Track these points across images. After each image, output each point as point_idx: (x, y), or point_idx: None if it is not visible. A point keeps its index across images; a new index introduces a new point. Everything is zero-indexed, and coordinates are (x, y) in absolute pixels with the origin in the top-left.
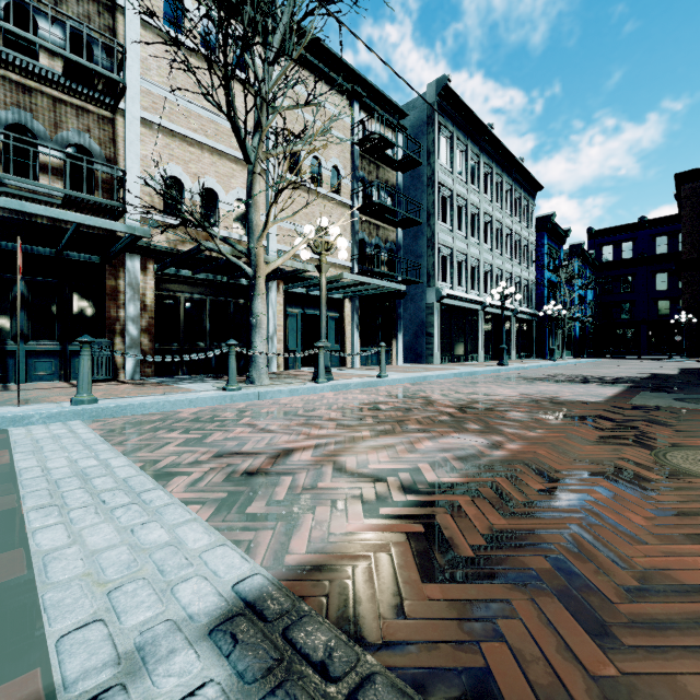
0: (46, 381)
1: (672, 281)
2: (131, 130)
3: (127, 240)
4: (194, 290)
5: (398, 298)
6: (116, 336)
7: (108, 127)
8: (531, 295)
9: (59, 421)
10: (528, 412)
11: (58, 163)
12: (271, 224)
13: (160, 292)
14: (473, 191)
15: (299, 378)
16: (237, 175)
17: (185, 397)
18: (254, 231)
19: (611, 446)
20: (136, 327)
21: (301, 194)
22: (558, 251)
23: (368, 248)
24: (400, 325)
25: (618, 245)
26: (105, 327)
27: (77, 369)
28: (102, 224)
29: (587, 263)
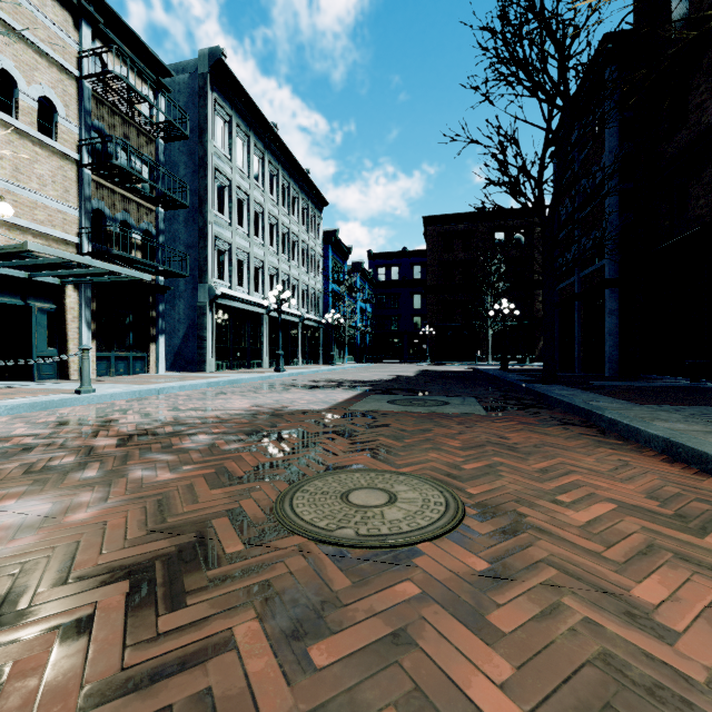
0: None
1: (423, 302)
2: None
3: None
4: None
5: (159, 292)
6: None
7: None
8: (318, 304)
9: None
10: (220, 434)
11: None
12: None
13: None
14: (256, 188)
15: None
16: None
17: None
18: None
19: (250, 484)
20: None
21: None
22: (342, 265)
23: (109, 223)
24: (162, 325)
25: (389, 268)
26: None
27: None
28: None
29: (367, 280)
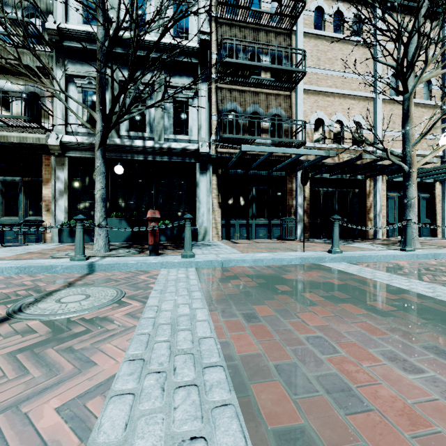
0: (262, 239)
1: None
2: (299, 98)
3: (316, 160)
4: (328, 186)
5: None
6: (291, 215)
7: (288, 100)
8: None
9: (335, 262)
10: None
11: (268, 126)
12: (430, 132)
13: (311, 189)
14: None
15: (426, 244)
16: (355, 107)
17: (389, 253)
18: (409, 139)
19: None
20: (301, 210)
21: (398, 107)
22: None
23: None
24: None
25: None
26: (287, 210)
27: (274, 233)
28: (314, 153)
29: None
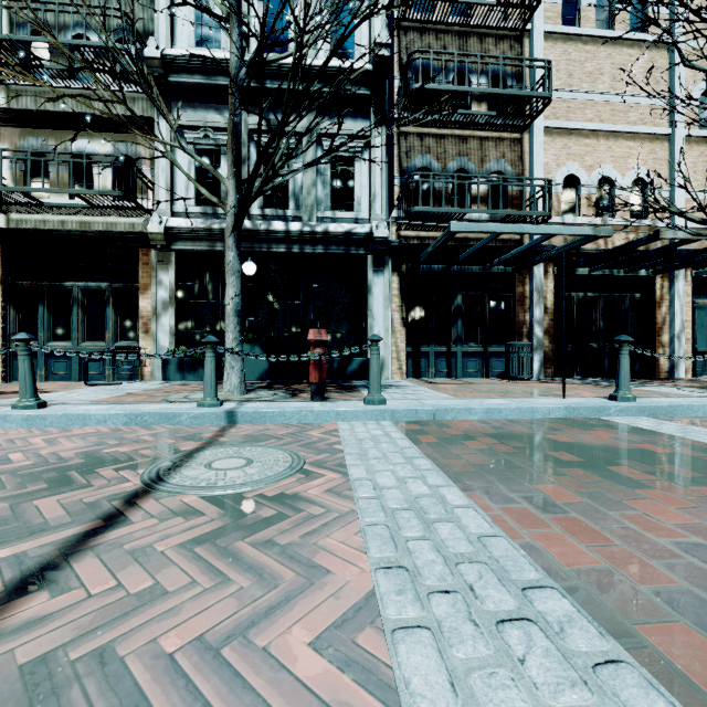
0: (473, 377)
1: None
2: (537, 143)
3: (574, 244)
4: (586, 288)
5: None
6: (523, 338)
7: (517, 147)
8: None
9: (626, 415)
10: None
11: (483, 192)
12: None
13: (556, 294)
14: None
15: None
16: (634, 153)
17: None
18: None
19: None
20: (540, 329)
21: None
22: None
23: None
24: None
25: None
26: (515, 330)
27: (492, 368)
28: (574, 232)
29: None
